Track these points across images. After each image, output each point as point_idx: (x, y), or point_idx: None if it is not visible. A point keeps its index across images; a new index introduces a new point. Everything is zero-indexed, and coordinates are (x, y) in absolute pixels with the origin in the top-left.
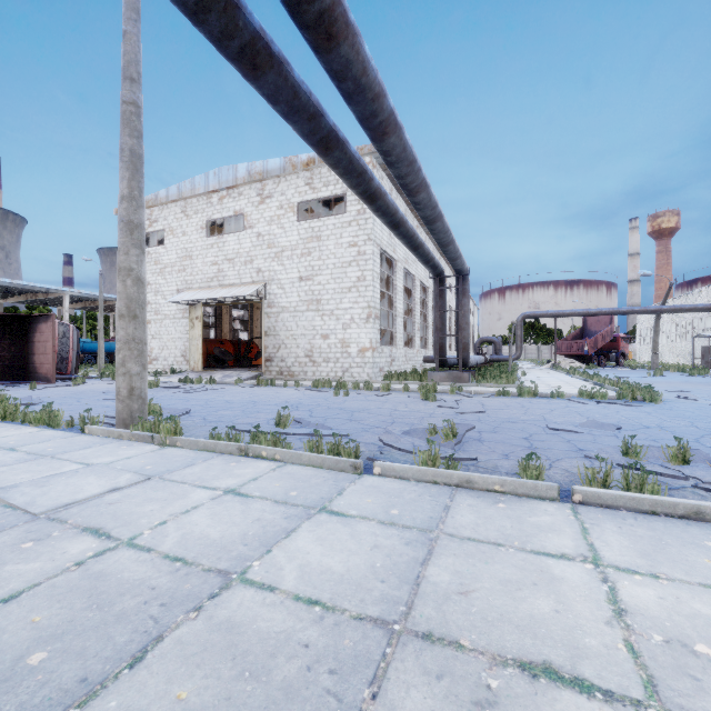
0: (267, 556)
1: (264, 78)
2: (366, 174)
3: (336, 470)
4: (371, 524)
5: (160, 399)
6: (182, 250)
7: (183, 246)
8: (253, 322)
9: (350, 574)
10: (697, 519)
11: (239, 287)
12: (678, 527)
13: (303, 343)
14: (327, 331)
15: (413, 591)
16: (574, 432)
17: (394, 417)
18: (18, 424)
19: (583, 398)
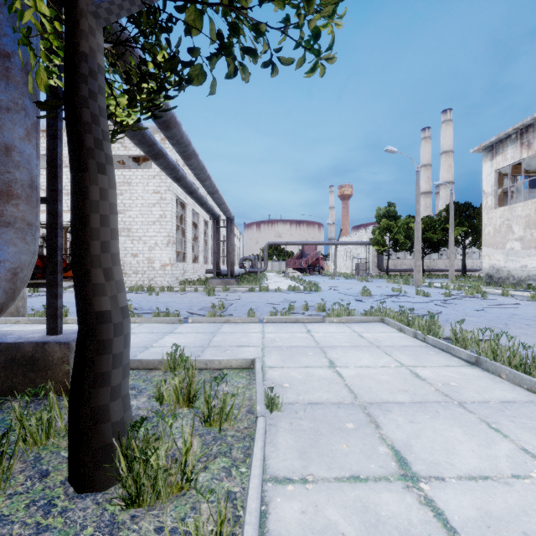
0: (157, 343)
1: (129, 131)
2: (176, 169)
3: (170, 323)
4: (192, 334)
5: None
6: None
7: None
8: None
9: (189, 342)
10: (297, 322)
11: None
12: (290, 324)
13: None
14: (136, 251)
15: (210, 342)
16: (277, 304)
17: (192, 304)
18: None
19: (290, 291)
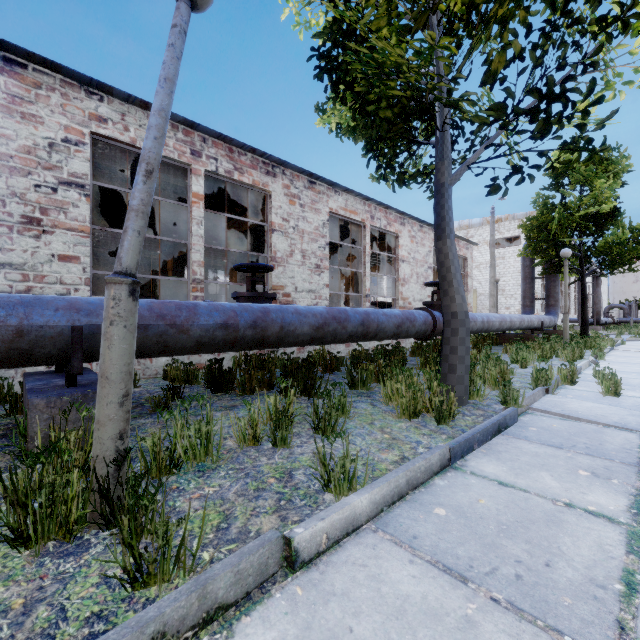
0: None
1: None
2: None
3: None
4: None
5: None
6: None
7: None
8: None
9: None
10: None
11: None
12: None
13: None
14: (508, 305)
15: None
16: None
17: None
18: None
19: None
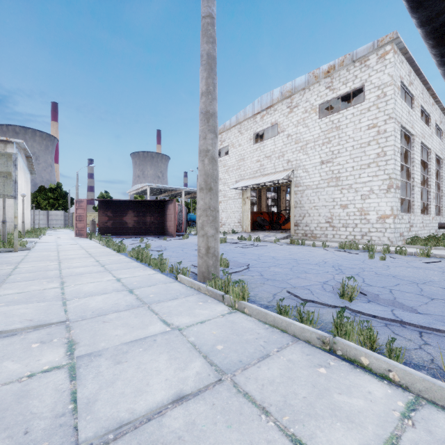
0: None
1: None
2: None
3: None
4: None
5: (227, 252)
6: (238, 156)
7: (239, 153)
8: (280, 200)
9: None
10: None
11: (274, 174)
12: None
13: (324, 212)
14: (345, 202)
15: None
16: None
17: None
18: (146, 266)
19: None
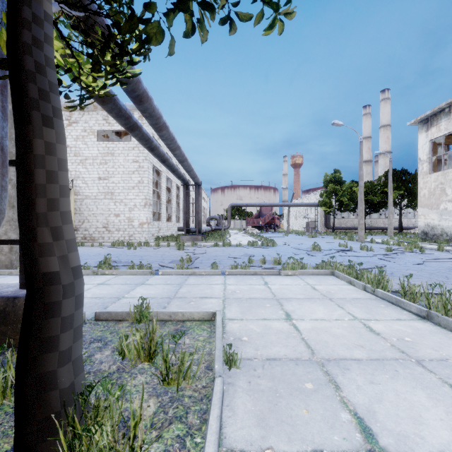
0: (128, 294)
1: (107, 105)
2: (150, 140)
3: (143, 275)
4: (161, 285)
5: None
6: None
7: None
8: None
9: (157, 293)
10: (255, 275)
11: None
12: (250, 277)
13: (102, 219)
14: (118, 212)
15: (176, 293)
16: (238, 258)
17: (164, 257)
18: None
19: (249, 246)
